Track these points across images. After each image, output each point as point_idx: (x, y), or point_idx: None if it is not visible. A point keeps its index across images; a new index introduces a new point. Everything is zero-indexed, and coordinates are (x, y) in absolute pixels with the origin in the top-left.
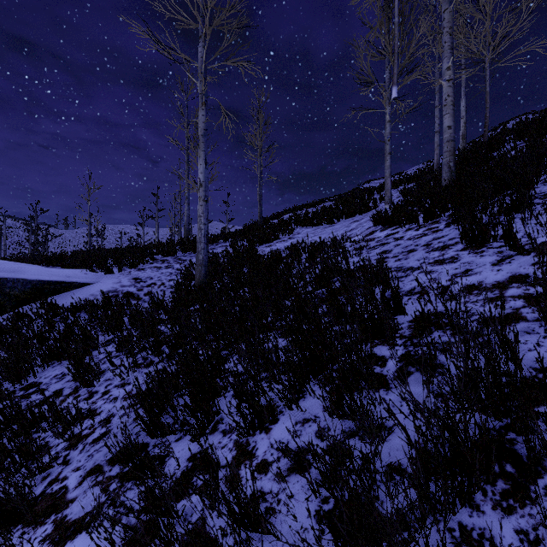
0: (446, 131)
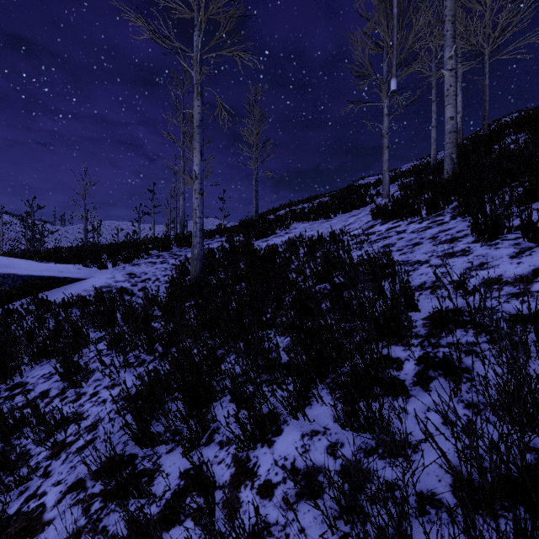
0: (448, 122)
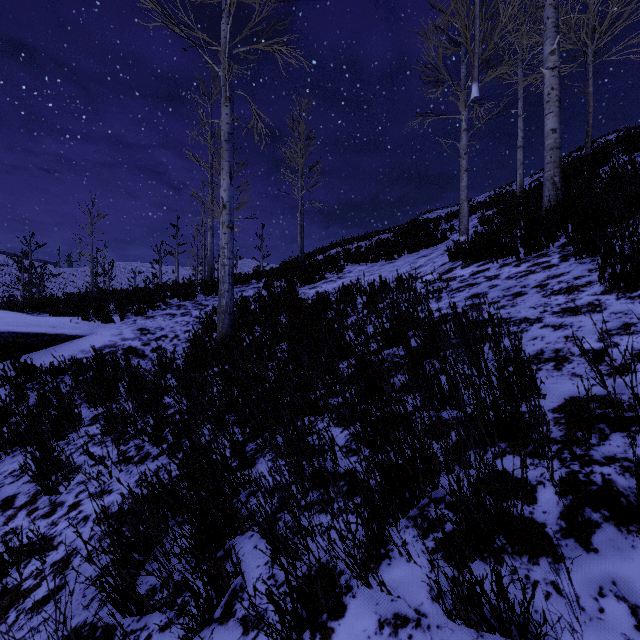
0: (549, 135)
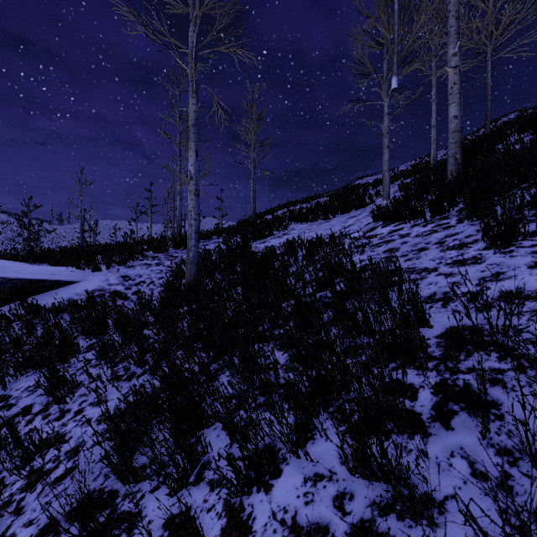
0: (452, 121)
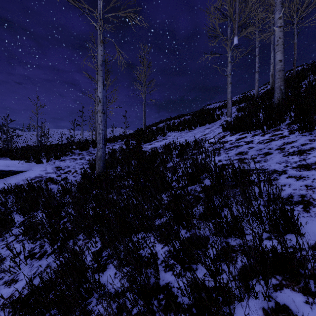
0: (278, 63)
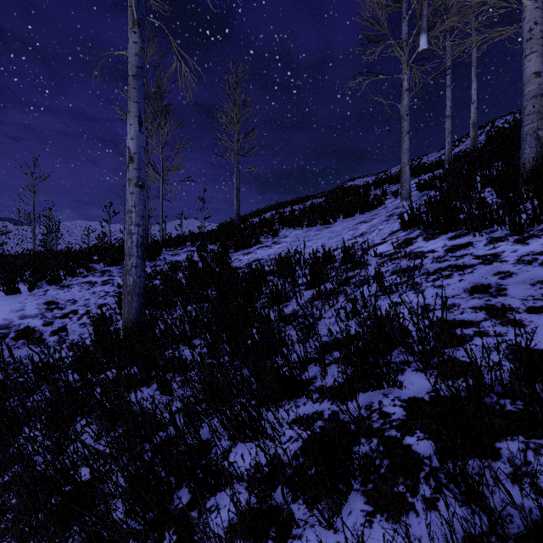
0: (531, 80)
